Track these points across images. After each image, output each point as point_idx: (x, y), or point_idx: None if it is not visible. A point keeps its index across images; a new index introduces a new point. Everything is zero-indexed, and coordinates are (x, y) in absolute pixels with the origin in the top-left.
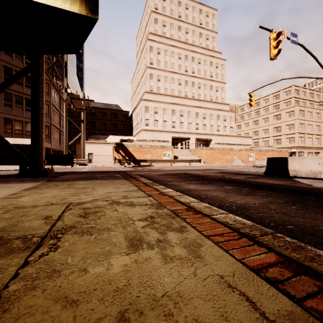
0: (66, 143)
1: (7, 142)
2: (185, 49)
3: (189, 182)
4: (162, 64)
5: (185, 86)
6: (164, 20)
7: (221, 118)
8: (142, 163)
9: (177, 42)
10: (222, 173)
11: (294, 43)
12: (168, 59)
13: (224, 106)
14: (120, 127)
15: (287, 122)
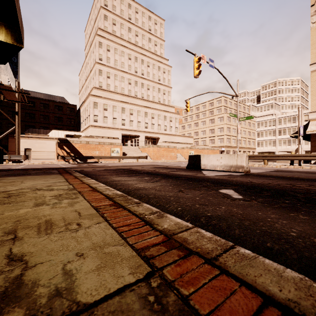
0: None
1: None
2: (135, 51)
3: (119, 176)
4: (112, 62)
5: (135, 86)
6: (114, 19)
7: (168, 119)
8: (89, 160)
9: (128, 42)
10: (156, 168)
11: (212, 67)
12: (118, 58)
13: (170, 108)
14: (66, 122)
15: (219, 126)
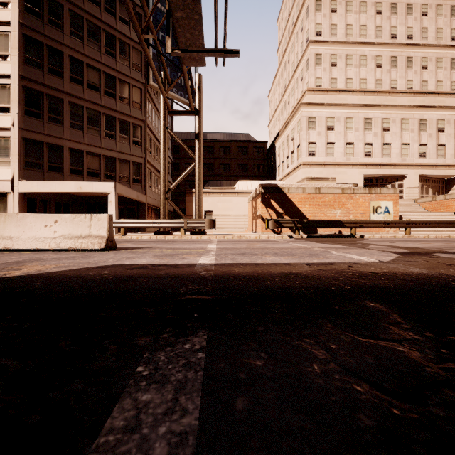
0: (165, 186)
1: None
2: None
3: None
4: (341, 32)
5: (392, 67)
6: None
7: None
8: (320, 230)
9: None
10: None
11: None
12: (353, 19)
13: None
14: (253, 170)
15: None
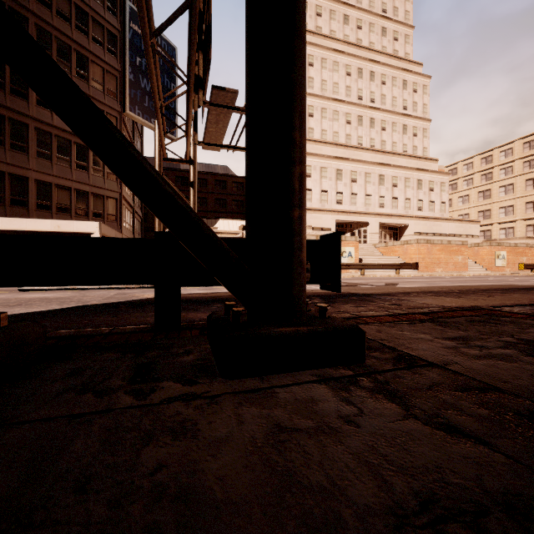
0: (161, 230)
1: (139, 152)
2: (359, 56)
3: None
4: (317, 86)
5: (359, 125)
6: (319, 5)
7: (425, 186)
8: None
9: (344, 44)
10: None
11: None
12: (327, 76)
13: (428, 163)
14: (232, 206)
15: None
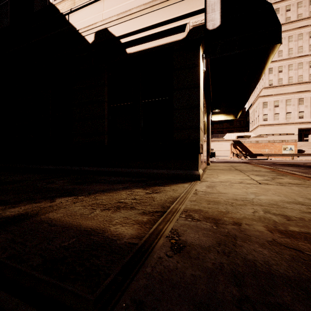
0: None
1: None
2: None
3: (281, 166)
4: (285, 53)
5: None
6: (288, 4)
7: None
8: (258, 157)
9: (308, 19)
10: None
11: None
12: (293, 45)
13: None
14: (236, 124)
15: None
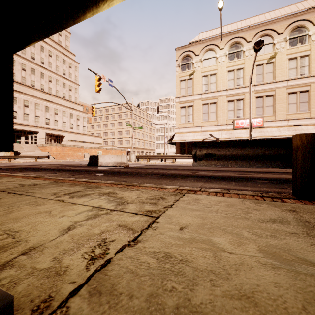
0: None
1: None
2: None
3: (24, 172)
4: None
5: (32, 74)
6: None
7: (75, 117)
8: None
9: None
10: (59, 166)
11: (111, 86)
12: None
13: (77, 106)
14: None
15: (126, 129)
